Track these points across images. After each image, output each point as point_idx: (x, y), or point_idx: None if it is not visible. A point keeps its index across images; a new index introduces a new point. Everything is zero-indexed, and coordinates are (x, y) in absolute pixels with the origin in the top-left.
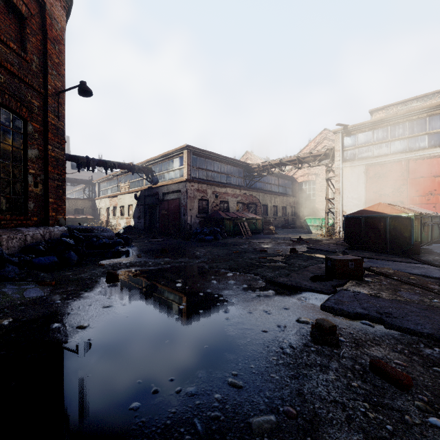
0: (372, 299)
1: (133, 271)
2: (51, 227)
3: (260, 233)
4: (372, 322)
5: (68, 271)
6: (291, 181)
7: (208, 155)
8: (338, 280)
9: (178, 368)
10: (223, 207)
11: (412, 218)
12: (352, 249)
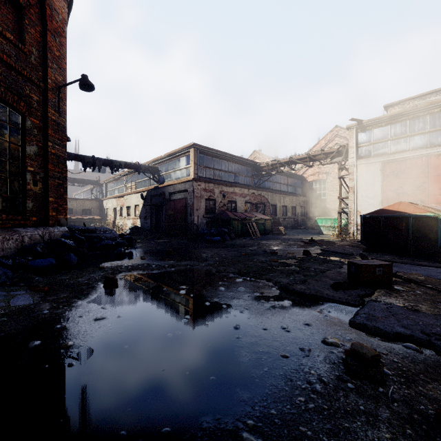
0: (411, 314)
1: (134, 275)
2: (51, 228)
3: (269, 234)
4: (418, 345)
5: (65, 275)
6: (301, 180)
7: (215, 154)
8: (364, 289)
9: (176, 411)
10: (230, 207)
11: (439, 218)
12: (370, 252)
